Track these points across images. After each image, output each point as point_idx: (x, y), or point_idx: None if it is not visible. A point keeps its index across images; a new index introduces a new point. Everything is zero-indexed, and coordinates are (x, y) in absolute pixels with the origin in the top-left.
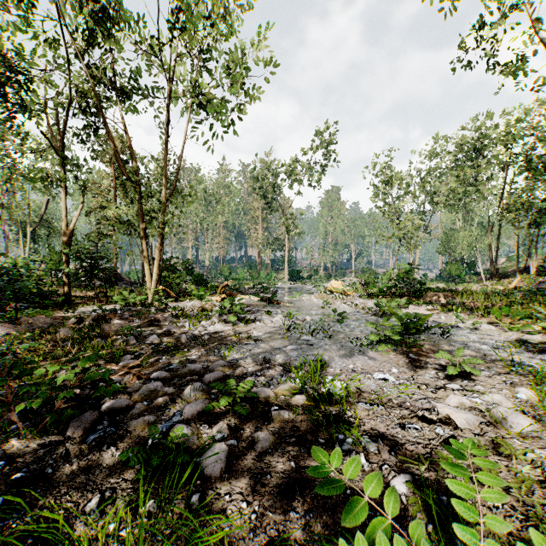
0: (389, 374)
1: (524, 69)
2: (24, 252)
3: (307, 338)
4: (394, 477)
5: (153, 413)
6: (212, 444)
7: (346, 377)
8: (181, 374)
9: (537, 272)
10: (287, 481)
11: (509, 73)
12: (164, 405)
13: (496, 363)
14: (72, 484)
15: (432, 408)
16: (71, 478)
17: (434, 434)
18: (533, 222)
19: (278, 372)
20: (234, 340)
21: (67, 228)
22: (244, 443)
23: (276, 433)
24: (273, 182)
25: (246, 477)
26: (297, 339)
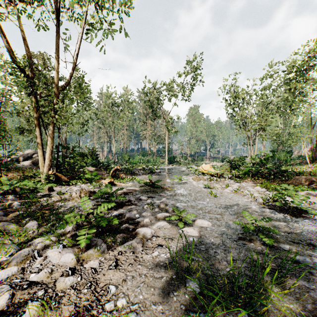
0: None
1: None
2: None
3: None
4: None
5: None
6: None
7: None
8: None
9: None
10: None
11: None
12: None
13: None
14: None
15: None
16: None
17: None
18: None
19: None
20: None
21: None
22: None
23: None
24: (157, 97)
25: None
26: None
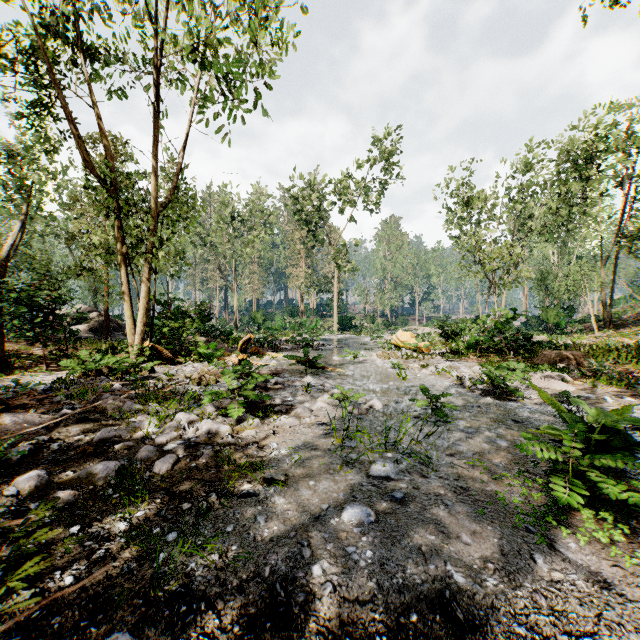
0: None
1: None
2: None
3: (385, 470)
4: None
5: None
6: None
7: None
8: None
9: None
10: None
11: None
12: None
13: None
14: None
15: None
16: None
17: None
18: None
19: None
20: (221, 477)
21: None
22: None
23: None
24: (318, 205)
25: None
26: (363, 471)
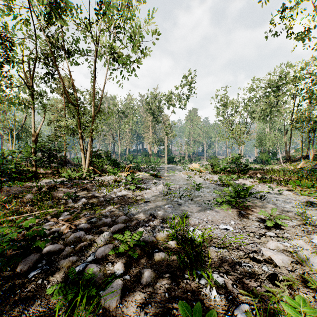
0: (229, 225)
1: (307, 37)
2: (12, 147)
3: (178, 200)
4: (237, 306)
5: (77, 254)
6: (110, 284)
7: (202, 227)
8: (97, 225)
9: (313, 158)
10: (163, 310)
11: (299, 40)
12: (84, 248)
13: (296, 217)
14: (13, 312)
15: (259, 250)
16: (12, 307)
17: (261, 271)
18: (311, 129)
19: (159, 223)
20: (133, 201)
21: (35, 132)
22: (134, 277)
23: (156, 270)
24: (158, 106)
25: (134, 306)
26: (171, 200)
